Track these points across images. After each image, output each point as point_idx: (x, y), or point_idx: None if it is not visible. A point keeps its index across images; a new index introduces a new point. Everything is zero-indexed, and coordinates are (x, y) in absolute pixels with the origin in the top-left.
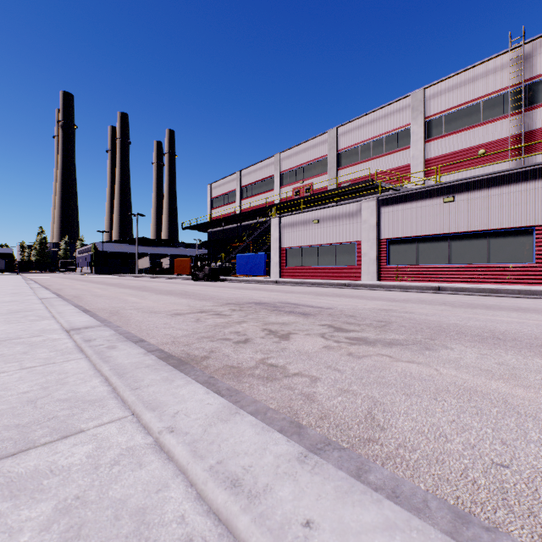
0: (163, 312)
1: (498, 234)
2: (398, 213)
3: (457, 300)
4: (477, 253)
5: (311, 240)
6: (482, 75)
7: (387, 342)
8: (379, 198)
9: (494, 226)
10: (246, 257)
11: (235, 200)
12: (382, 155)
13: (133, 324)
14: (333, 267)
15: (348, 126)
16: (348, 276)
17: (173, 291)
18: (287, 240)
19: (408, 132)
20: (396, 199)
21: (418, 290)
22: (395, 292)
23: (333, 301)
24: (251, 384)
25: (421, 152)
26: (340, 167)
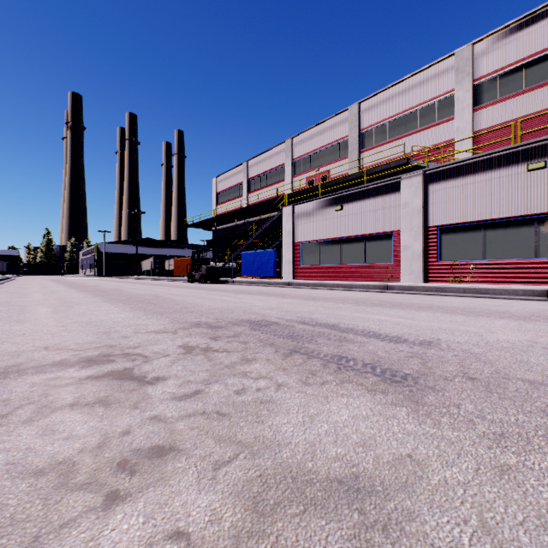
0: None
1: None
2: (454, 191)
3: None
4: None
5: (332, 232)
6: None
7: None
8: (426, 172)
9: None
10: (252, 254)
11: (242, 194)
12: (416, 131)
13: None
14: (361, 265)
15: (373, 100)
16: (382, 276)
17: (138, 297)
18: (302, 233)
19: (450, 100)
20: (452, 171)
21: (509, 295)
22: (475, 299)
23: (402, 317)
24: None
25: (468, 124)
26: (364, 149)
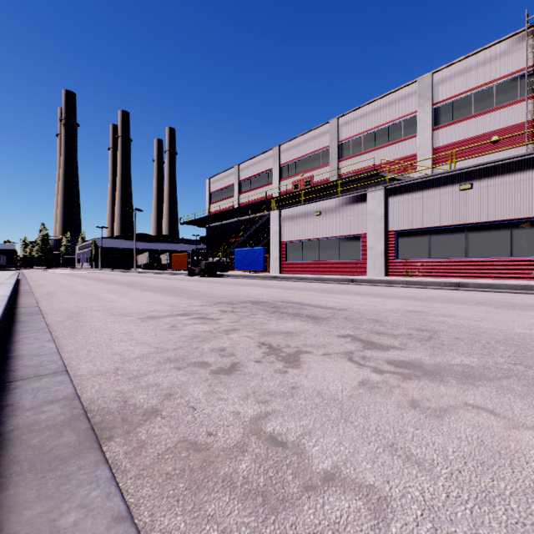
0: (134, 315)
1: (523, 224)
2: (408, 203)
3: (490, 298)
4: (498, 246)
5: (312, 234)
6: (495, 57)
7: (459, 372)
8: (387, 187)
9: (519, 215)
10: (244, 251)
11: (234, 194)
12: (386, 145)
13: (81, 334)
14: (336, 261)
15: (350, 116)
16: (352, 271)
17: (162, 287)
18: (287, 234)
19: (414, 120)
20: (406, 188)
21: (435, 286)
22: (410, 289)
23: (343, 299)
24: (225, 527)
25: (428, 141)
26: (342, 158)
